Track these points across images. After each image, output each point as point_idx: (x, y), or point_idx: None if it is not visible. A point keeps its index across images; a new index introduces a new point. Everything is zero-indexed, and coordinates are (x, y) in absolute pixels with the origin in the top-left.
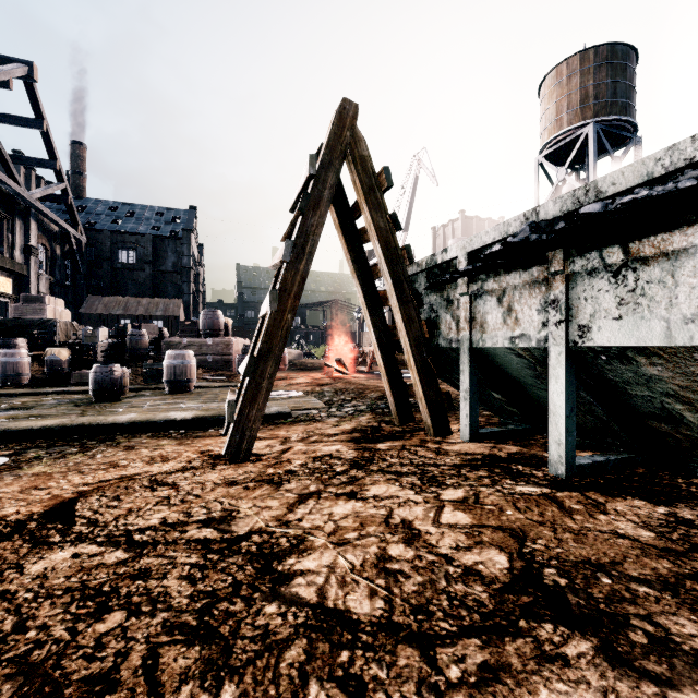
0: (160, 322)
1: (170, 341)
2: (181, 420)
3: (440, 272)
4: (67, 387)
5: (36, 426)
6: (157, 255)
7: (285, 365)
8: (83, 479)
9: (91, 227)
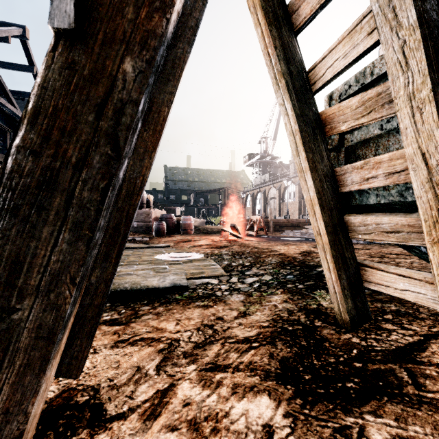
0: None
1: None
2: None
3: None
4: None
5: None
6: None
7: (191, 230)
8: None
9: None
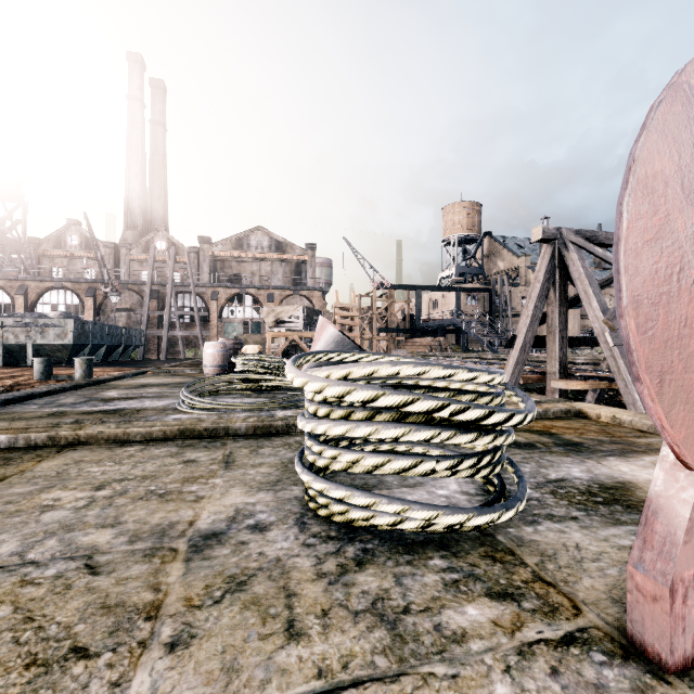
0: None
1: None
2: None
3: None
4: None
5: None
6: None
7: None
8: None
9: None
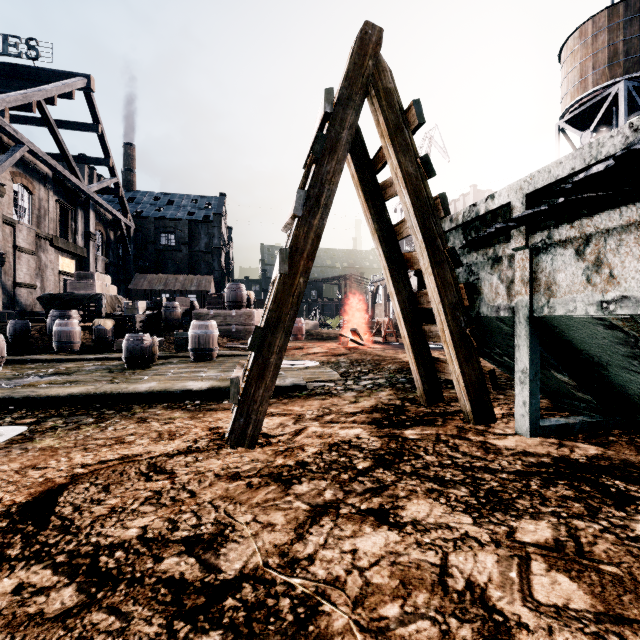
0: (194, 296)
1: (199, 313)
2: (197, 390)
3: (481, 225)
4: (109, 354)
5: (63, 394)
6: (192, 237)
7: (302, 335)
8: (84, 458)
9: (138, 215)
